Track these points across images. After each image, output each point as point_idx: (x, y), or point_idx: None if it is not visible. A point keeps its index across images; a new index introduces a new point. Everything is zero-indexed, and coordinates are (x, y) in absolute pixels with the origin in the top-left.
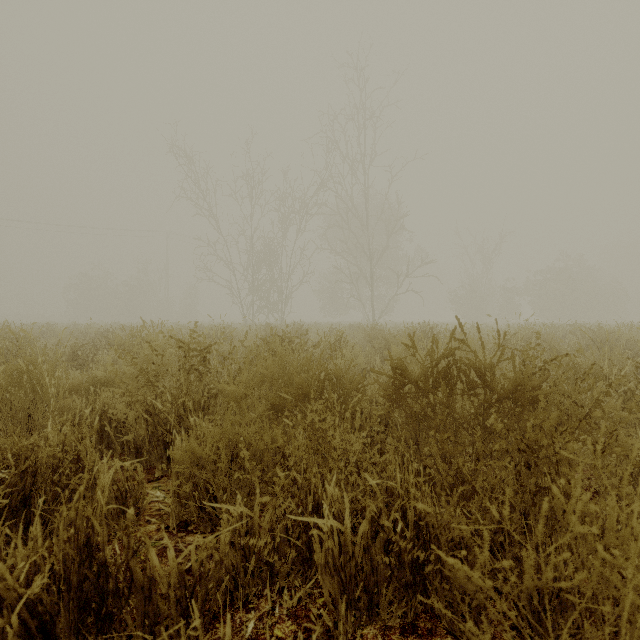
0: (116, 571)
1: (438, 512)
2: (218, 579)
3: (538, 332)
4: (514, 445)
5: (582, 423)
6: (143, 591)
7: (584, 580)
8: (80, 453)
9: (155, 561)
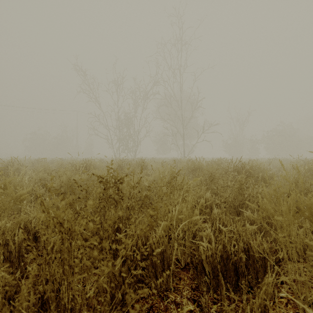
0: None
1: None
2: None
3: None
4: None
5: None
6: None
7: None
8: None
9: None
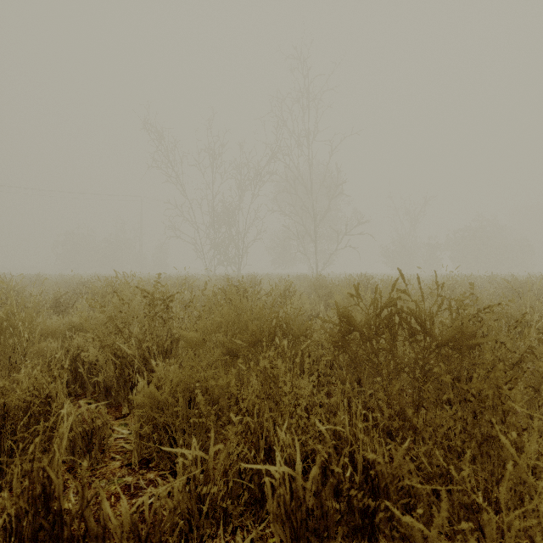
0: (72, 519)
1: (387, 460)
2: (173, 524)
3: (471, 283)
4: (460, 394)
5: (514, 368)
6: (98, 539)
7: None
8: (50, 395)
9: (109, 510)
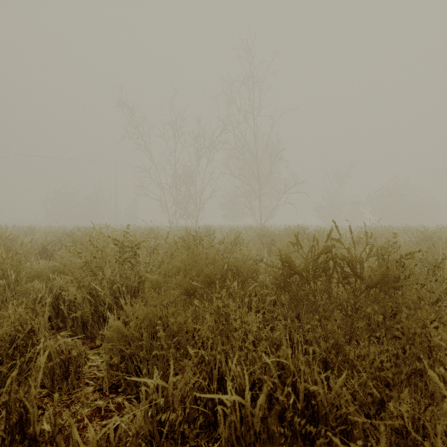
0: (46, 443)
1: (326, 390)
2: (136, 446)
3: (395, 233)
4: (390, 331)
5: (433, 306)
6: None
7: (442, 439)
8: (33, 329)
9: (78, 436)
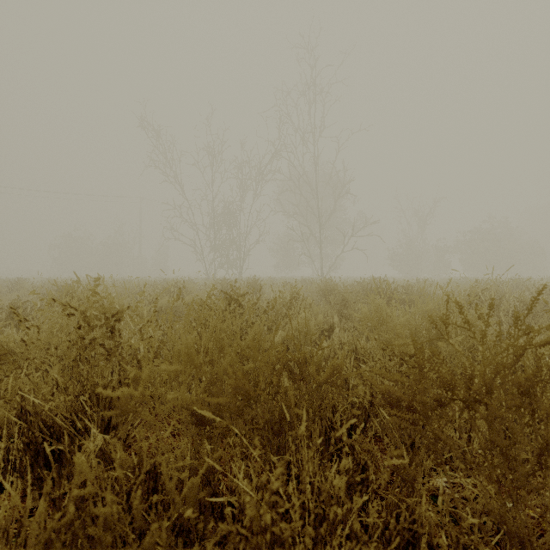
0: None
1: None
2: None
3: None
4: None
5: None
6: None
7: None
8: None
9: None
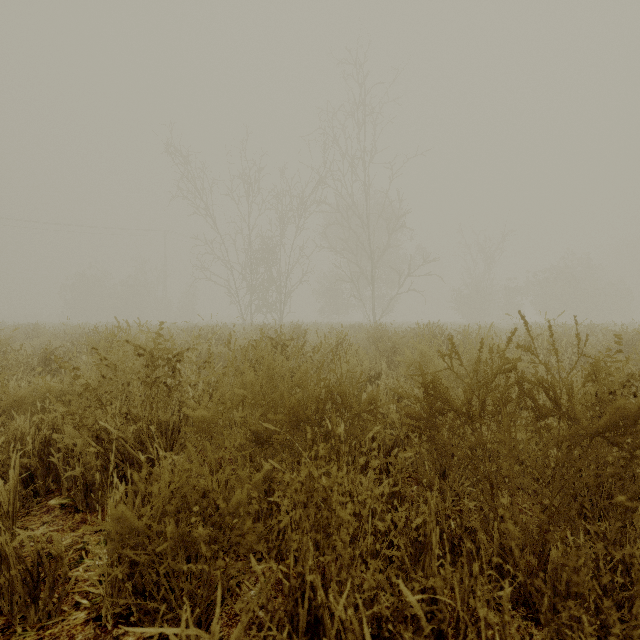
0: None
1: None
2: None
3: (618, 336)
4: None
5: None
6: None
7: None
8: None
9: None
